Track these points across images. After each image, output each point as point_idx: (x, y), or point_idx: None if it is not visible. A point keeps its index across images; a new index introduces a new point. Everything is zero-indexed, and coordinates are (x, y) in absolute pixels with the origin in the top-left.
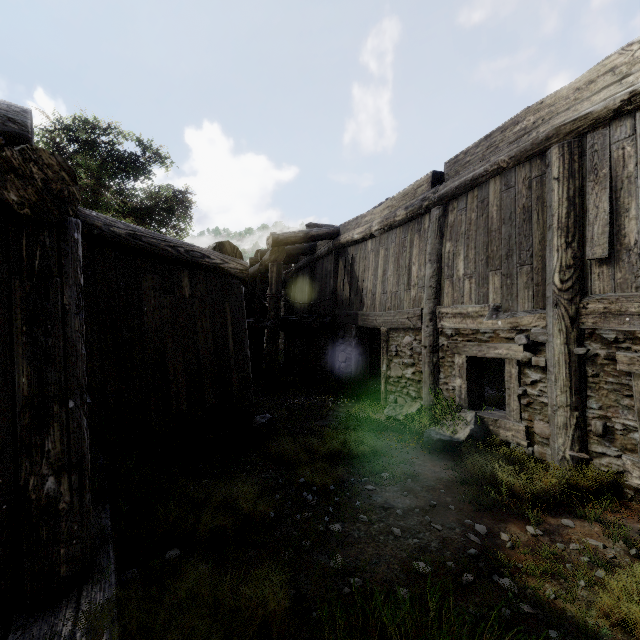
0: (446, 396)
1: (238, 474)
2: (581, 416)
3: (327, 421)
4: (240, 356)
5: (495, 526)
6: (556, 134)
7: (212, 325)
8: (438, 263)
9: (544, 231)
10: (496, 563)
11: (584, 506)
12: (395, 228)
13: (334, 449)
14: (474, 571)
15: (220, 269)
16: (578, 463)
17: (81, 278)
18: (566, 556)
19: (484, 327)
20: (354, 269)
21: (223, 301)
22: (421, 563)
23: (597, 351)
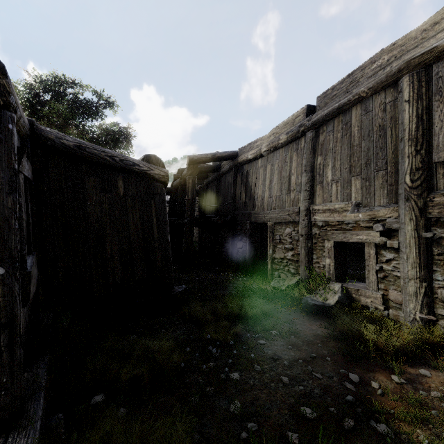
0: (318, 272)
1: (158, 331)
2: (429, 286)
3: (228, 291)
4: (162, 241)
5: (365, 375)
6: (407, 67)
7: (141, 217)
8: (311, 172)
9: (396, 143)
10: (371, 409)
11: (435, 358)
12: (279, 149)
13: (233, 311)
14: (353, 416)
15: (147, 174)
16: (426, 323)
17: (15, 163)
18: (430, 403)
19: (348, 219)
20: (248, 180)
21: (149, 199)
22: (307, 409)
23: (442, 235)
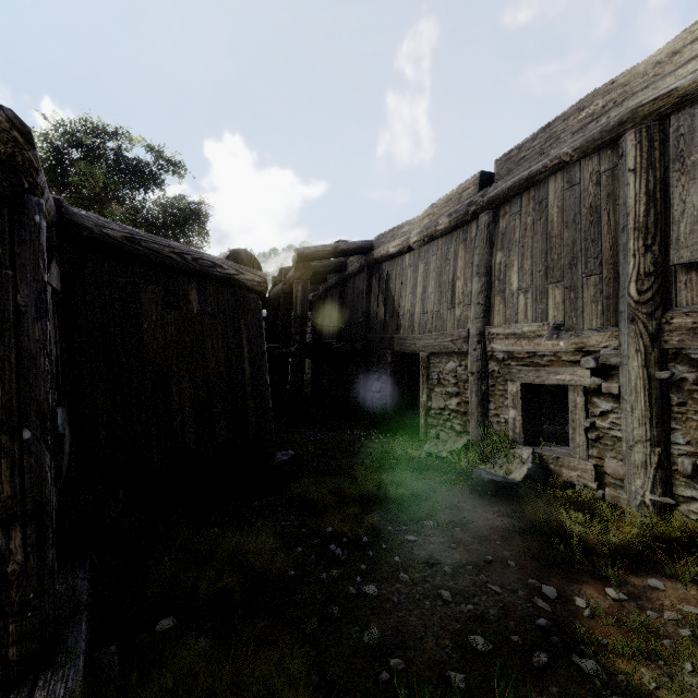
0: (497, 430)
1: (253, 521)
2: (664, 453)
3: (359, 459)
4: (258, 383)
5: (567, 588)
6: (631, 118)
7: (225, 346)
8: (487, 276)
9: (616, 234)
10: (574, 638)
11: (672, 562)
12: (437, 239)
13: (367, 491)
14: (546, 649)
15: (234, 281)
16: (661, 509)
17: (44, 274)
18: (661, 629)
19: (543, 349)
20: (389, 287)
21: (238, 318)
22: (479, 638)
23: (684, 375)
